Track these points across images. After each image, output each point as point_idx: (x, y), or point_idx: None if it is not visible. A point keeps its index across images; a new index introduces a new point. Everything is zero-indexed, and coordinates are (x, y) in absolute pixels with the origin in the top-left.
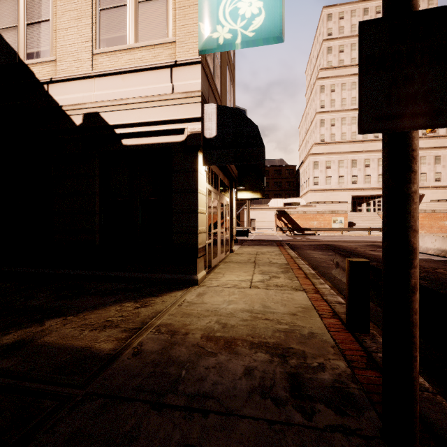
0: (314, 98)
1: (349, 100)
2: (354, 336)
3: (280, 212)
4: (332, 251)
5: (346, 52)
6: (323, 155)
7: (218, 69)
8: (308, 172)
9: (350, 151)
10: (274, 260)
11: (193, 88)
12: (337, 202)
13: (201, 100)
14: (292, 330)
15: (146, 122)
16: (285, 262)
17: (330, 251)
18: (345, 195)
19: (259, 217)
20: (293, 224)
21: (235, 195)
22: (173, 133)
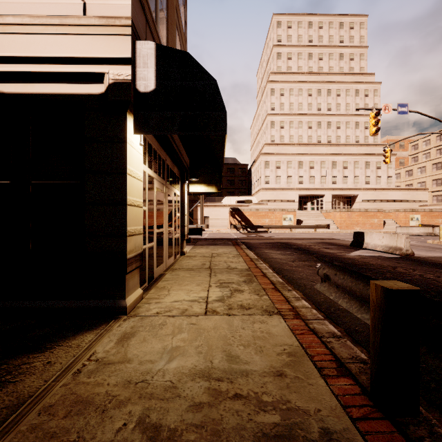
0: (265, 100)
1: (296, 105)
2: (401, 432)
3: (234, 210)
4: (290, 250)
5: (293, 60)
6: (273, 155)
7: (164, 21)
8: (260, 171)
9: (297, 153)
10: (233, 265)
11: (118, 12)
12: (286, 201)
13: (131, 32)
14: (290, 426)
15: (38, 57)
16: (245, 267)
17: (287, 249)
18: (293, 195)
19: (213, 214)
20: (246, 222)
21: (187, 188)
22: (86, 79)
